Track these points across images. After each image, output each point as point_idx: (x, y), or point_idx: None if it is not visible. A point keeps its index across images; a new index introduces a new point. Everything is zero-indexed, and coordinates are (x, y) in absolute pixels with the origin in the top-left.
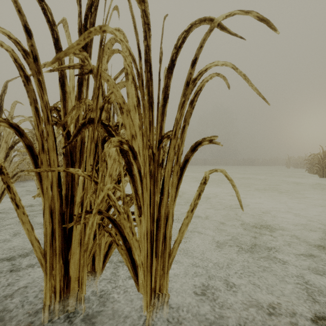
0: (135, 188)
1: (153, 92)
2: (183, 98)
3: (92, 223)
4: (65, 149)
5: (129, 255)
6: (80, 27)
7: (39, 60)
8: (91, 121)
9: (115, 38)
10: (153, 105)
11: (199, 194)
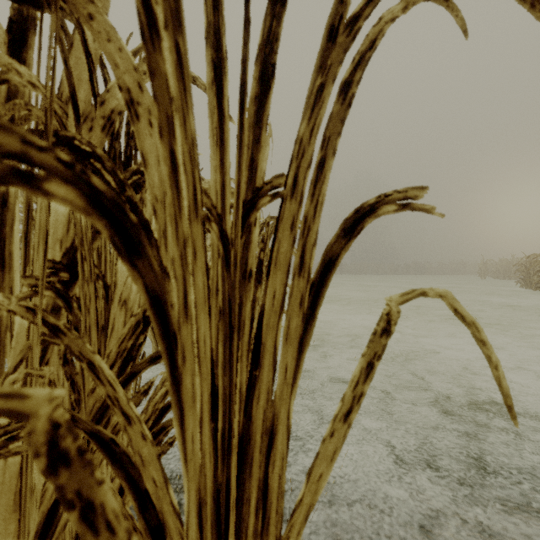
0: None
1: (222, 39)
2: (318, 76)
3: None
4: None
5: None
6: None
7: None
8: None
9: None
10: (223, 81)
11: (369, 365)
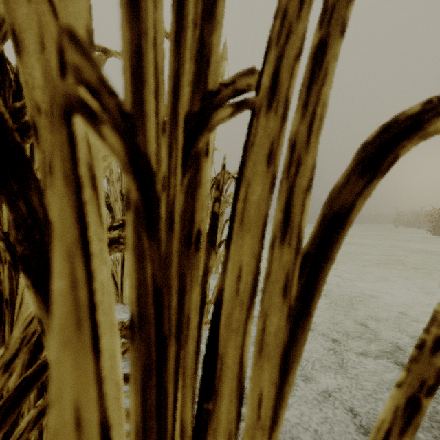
0: None
1: None
2: None
3: None
4: None
5: None
6: None
7: None
8: None
9: None
10: None
11: (410, 402)
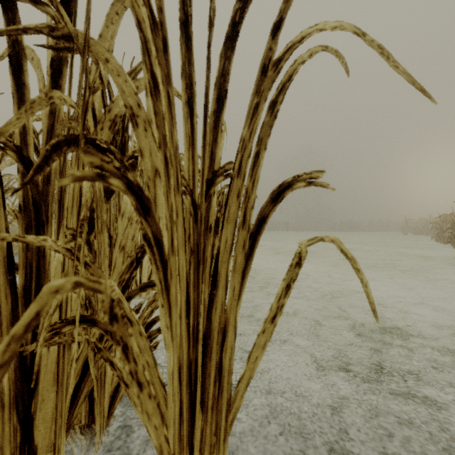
0: None
1: (193, 80)
2: (255, 97)
3: None
4: (23, 197)
5: None
6: None
7: None
8: (72, 141)
9: None
10: (193, 106)
11: (287, 286)
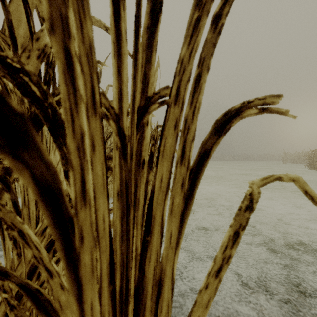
0: None
1: None
2: (195, 11)
3: None
4: None
5: None
6: None
7: None
8: None
9: None
10: (120, 6)
11: (235, 233)
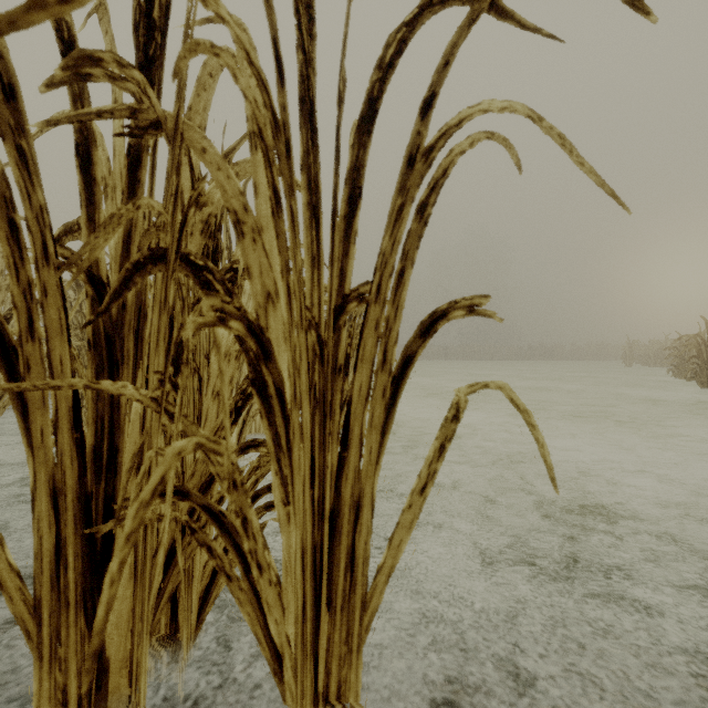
0: (276, 431)
1: (319, 181)
2: (399, 198)
3: (121, 565)
4: (93, 330)
5: (260, 606)
6: (138, 18)
7: (22, 95)
8: (159, 257)
9: (230, 51)
10: (319, 214)
11: (441, 447)
